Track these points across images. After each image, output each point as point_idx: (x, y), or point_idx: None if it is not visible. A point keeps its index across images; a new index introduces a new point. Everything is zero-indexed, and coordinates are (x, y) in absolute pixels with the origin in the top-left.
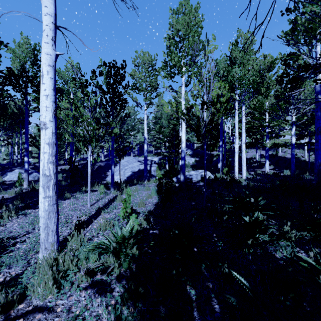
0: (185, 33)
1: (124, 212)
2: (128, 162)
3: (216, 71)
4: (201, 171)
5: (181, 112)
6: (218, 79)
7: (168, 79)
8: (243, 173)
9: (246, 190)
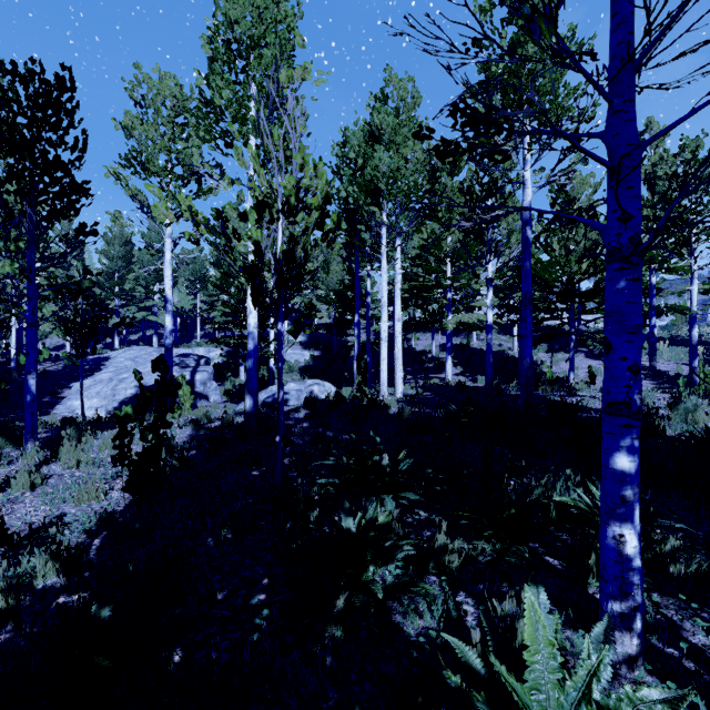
0: (251, 33)
1: None
2: (137, 360)
3: (345, 156)
4: (312, 383)
5: (207, 225)
6: (349, 175)
7: (211, 146)
8: (396, 385)
9: (376, 435)
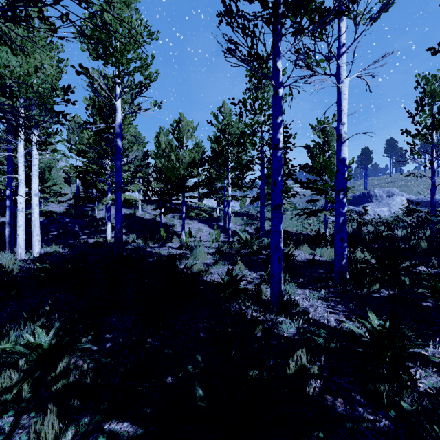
0: None
1: None
2: None
3: None
4: None
5: None
6: None
7: None
8: (33, 247)
9: None
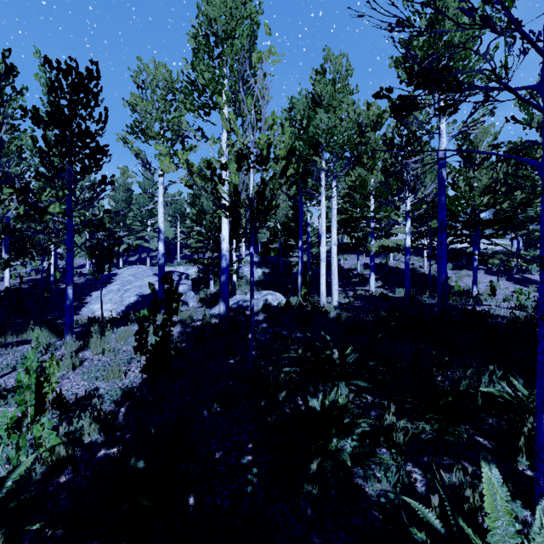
0: (225, 27)
1: (14, 418)
2: (136, 276)
3: (292, 118)
4: (267, 293)
5: (199, 173)
6: (295, 133)
7: (195, 115)
8: (333, 295)
9: (326, 334)
